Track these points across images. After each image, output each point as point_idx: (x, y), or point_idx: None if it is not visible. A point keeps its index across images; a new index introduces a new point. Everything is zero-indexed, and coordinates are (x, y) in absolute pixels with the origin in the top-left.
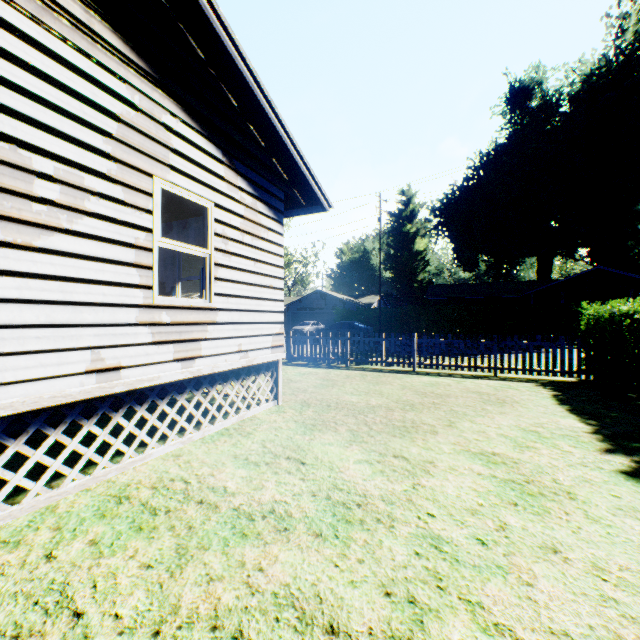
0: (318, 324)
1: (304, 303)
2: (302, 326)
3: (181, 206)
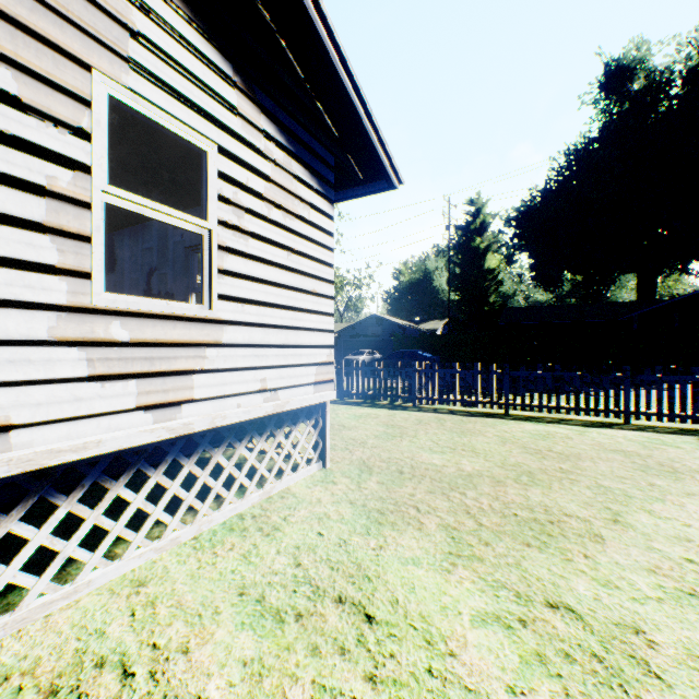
0: (374, 353)
1: (357, 329)
2: (355, 355)
3: (188, 182)
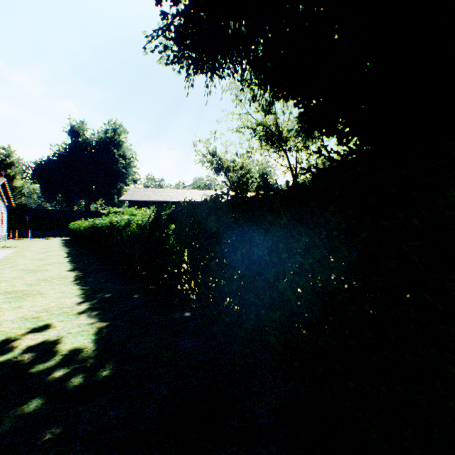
0: None
1: None
2: None
3: None
